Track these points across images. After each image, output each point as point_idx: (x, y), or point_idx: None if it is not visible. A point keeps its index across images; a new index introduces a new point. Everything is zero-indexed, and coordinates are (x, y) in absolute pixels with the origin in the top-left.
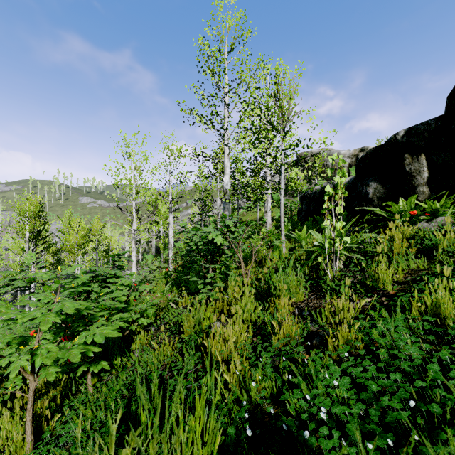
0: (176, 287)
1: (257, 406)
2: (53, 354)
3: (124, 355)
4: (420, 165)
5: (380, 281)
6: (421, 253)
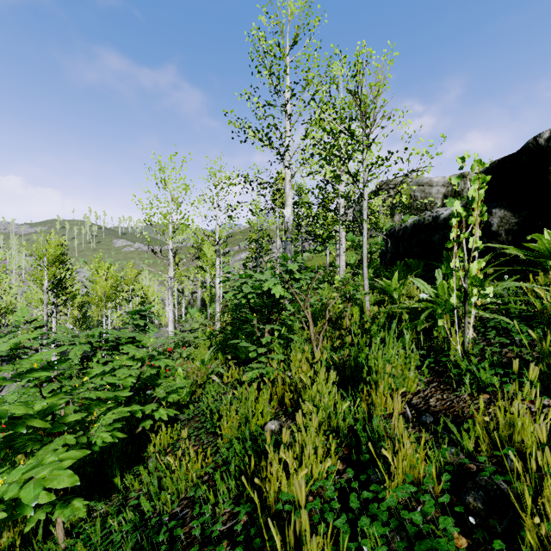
0: (222, 353)
1: None
2: None
3: (132, 467)
4: None
5: None
6: None
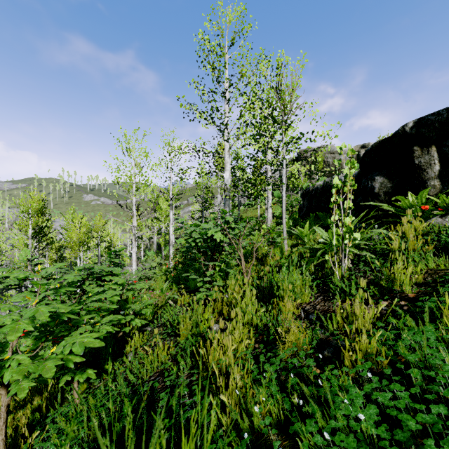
0: (176, 284)
1: (261, 435)
2: (24, 367)
3: (116, 359)
4: (431, 157)
5: (396, 282)
6: (438, 251)
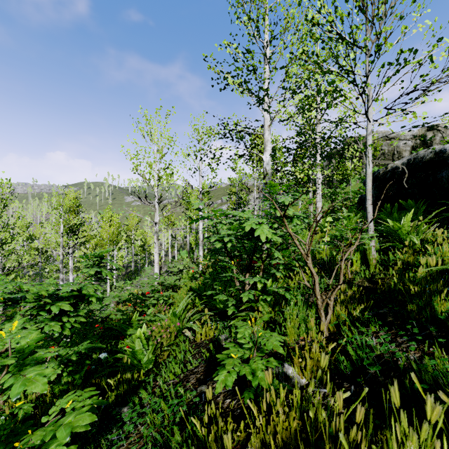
0: (199, 299)
1: None
2: None
3: None
4: None
5: None
6: None
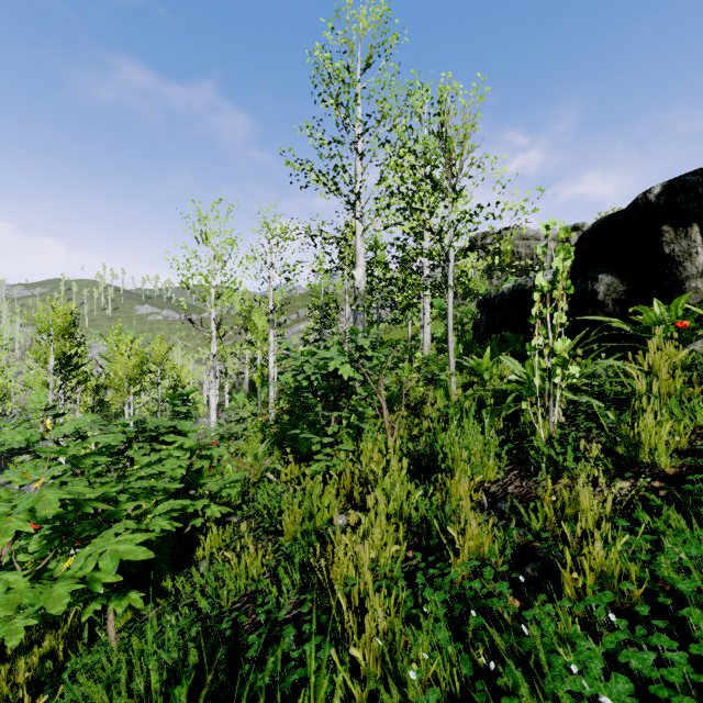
0: (278, 447)
1: None
2: (15, 596)
3: (181, 570)
4: (691, 243)
5: (643, 448)
6: None
